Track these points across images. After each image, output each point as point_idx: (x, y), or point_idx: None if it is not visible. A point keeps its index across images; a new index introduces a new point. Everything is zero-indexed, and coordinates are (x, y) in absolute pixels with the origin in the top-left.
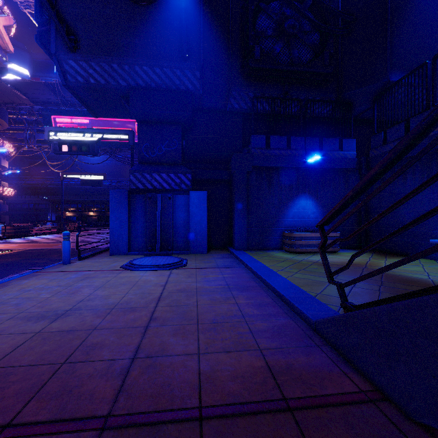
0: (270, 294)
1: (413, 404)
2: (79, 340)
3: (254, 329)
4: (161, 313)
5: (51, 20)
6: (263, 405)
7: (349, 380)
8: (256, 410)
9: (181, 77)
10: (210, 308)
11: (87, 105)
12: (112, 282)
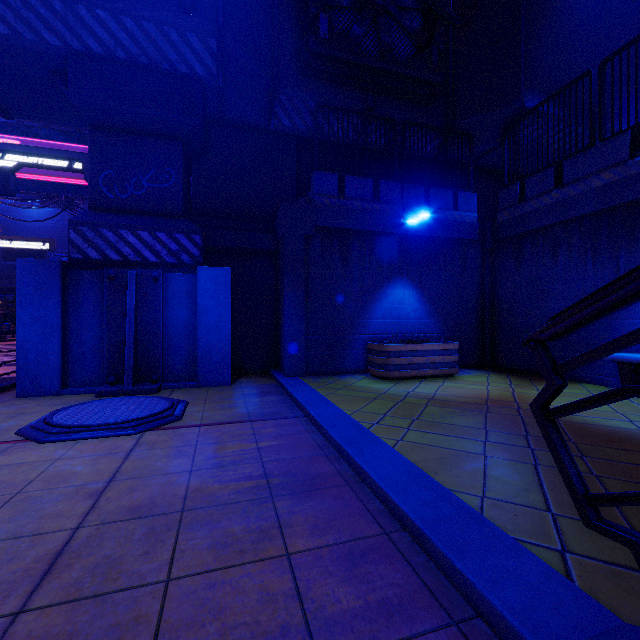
0: (370, 503)
1: None
2: None
3: None
4: None
5: None
6: None
7: None
8: None
9: (179, 46)
10: (206, 595)
11: None
12: None
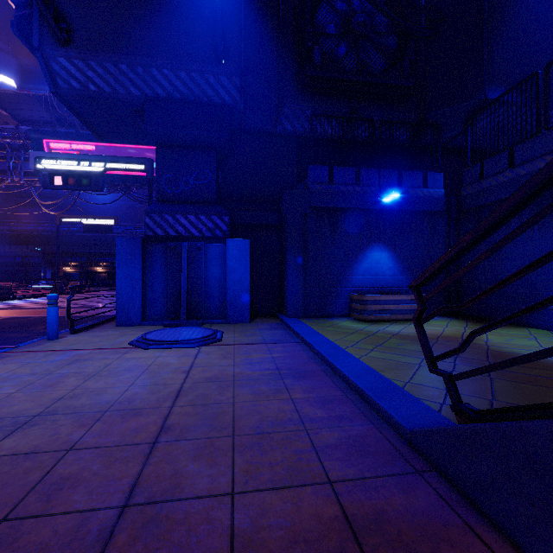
0: (339, 383)
1: None
2: (40, 471)
3: (320, 444)
4: (179, 417)
5: (33, 0)
6: None
7: (479, 541)
8: None
9: (214, 86)
10: (253, 407)
11: (87, 121)
12: (113, 367)
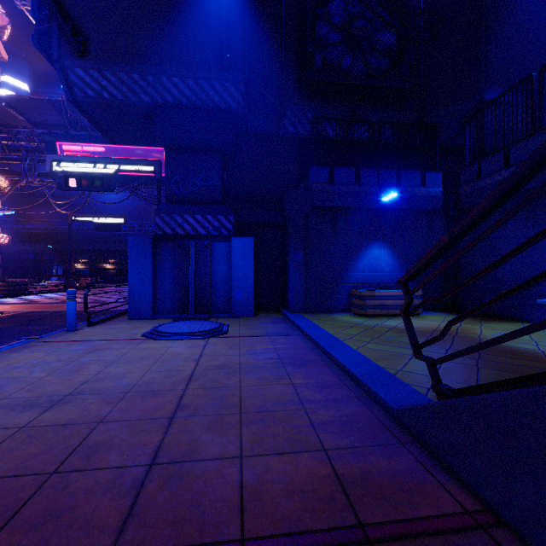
0: (336, 371)
1: (543, 535)
2: (77, 438)
3: (317, 420)
4: (192, 398)
5: (53, 16)
6: (330, 535)
7: (448, 494)
8: (321, 544)
9: (220, 92)
10: (257, 390)
11: (100, 126)
12: (129, 355)
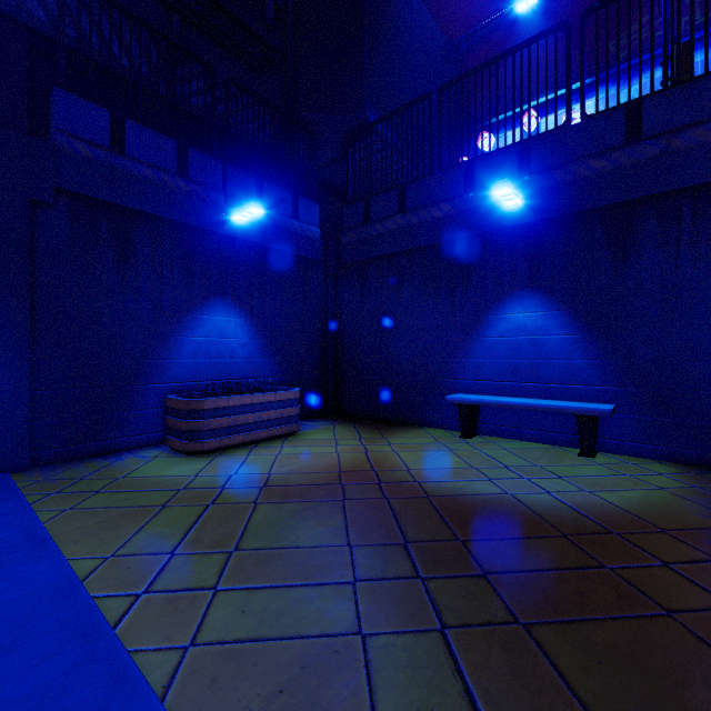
0: None
1: None
2: None
3: None
4: None
5: None
6: None
7: None
8: None
9: None
10: None
11: None
12: None
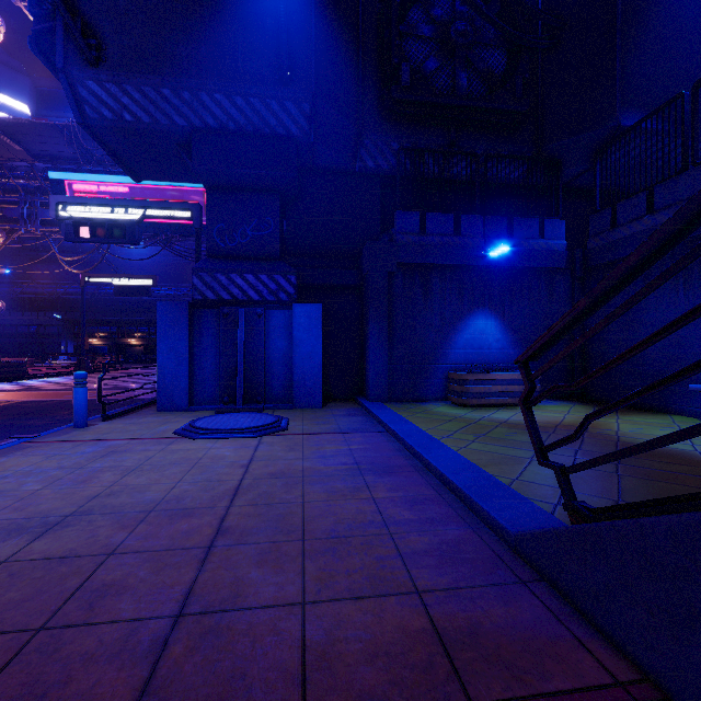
0: (431, 481)
1: None
2: (78, 577)
3: (406, 550)
4: (239, 518)
5: (56, 11)
6: None
7: (590, 657)
8: None
9: (278, 113)
10: (326, 508)
11: (120, 158)
12: (156, 460)
